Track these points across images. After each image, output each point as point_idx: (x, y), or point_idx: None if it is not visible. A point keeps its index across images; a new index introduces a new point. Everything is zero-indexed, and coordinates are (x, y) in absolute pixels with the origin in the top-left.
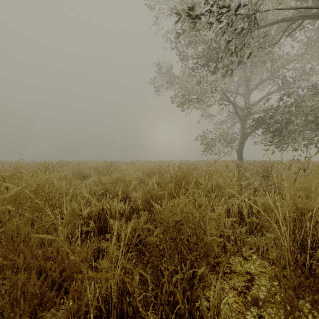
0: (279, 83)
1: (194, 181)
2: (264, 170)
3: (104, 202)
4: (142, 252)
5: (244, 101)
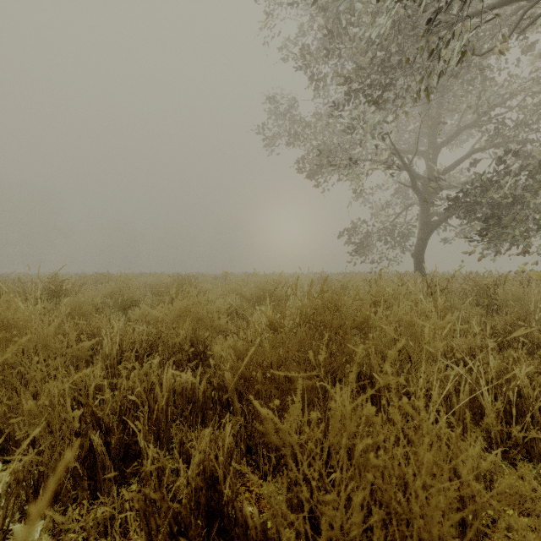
0: (495, 130)
1: (399, 347)
2: (480, 292)
3: (135, 379)
4: (227, 537)
5: (427, 165)
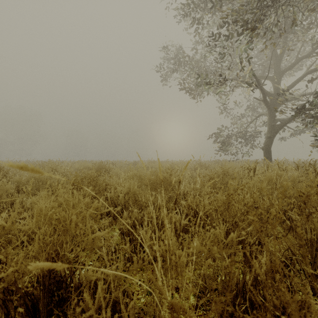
0: None
1: None
2: None
3: None
4: None
5: (273, 86)
